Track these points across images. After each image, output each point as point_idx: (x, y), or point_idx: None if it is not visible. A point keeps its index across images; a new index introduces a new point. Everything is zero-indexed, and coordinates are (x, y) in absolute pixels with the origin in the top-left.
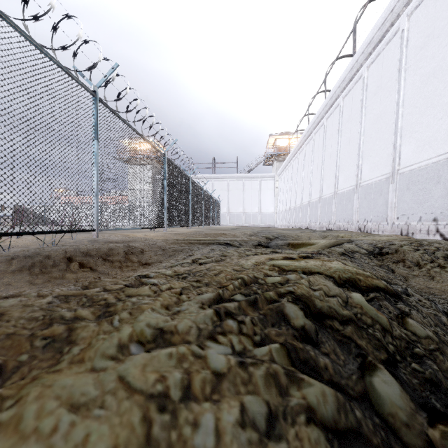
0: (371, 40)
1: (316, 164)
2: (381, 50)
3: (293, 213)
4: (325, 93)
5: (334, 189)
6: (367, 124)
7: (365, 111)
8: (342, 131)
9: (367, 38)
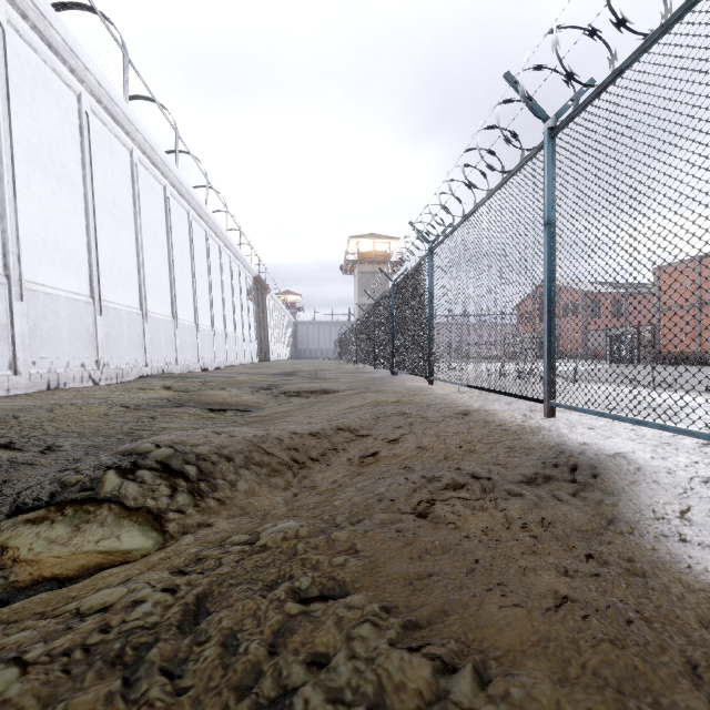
0: None
1: None
2: None
3: None
4: None
5: None
6: None
7: None
8: None
9: None
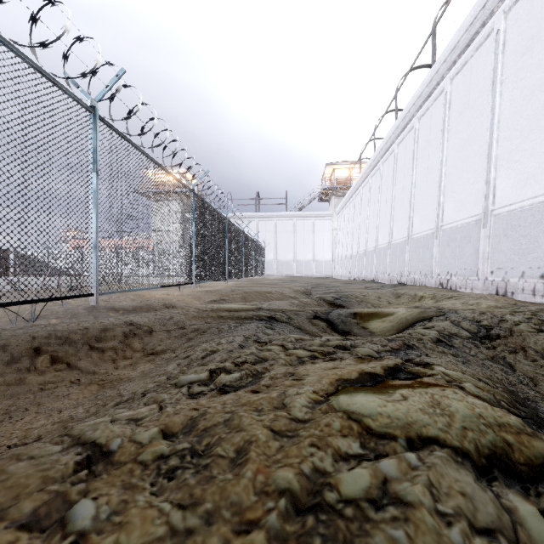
0: (456, 45)
1: (385, 200)
2: (468, 58)
3: (355, 261)
4: (396, 112)
5: (408, 233)
6: (451, 152)
7: (447, 135)
8: (418, 160)
9: (450, 43)
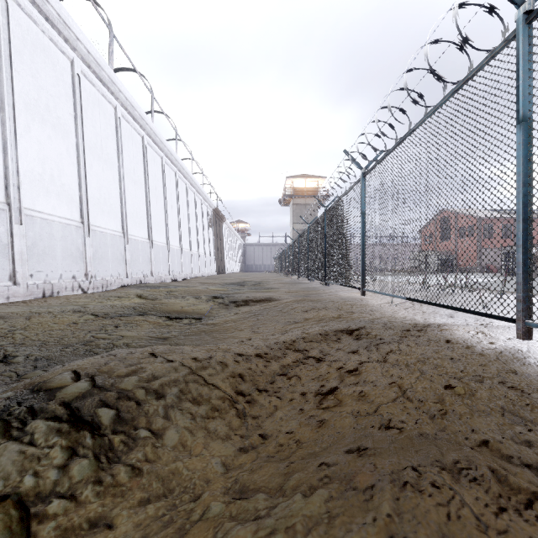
0: None
1: None
2: None
3: None
4: None
5: None
6: None
7: None
8: None
9: None
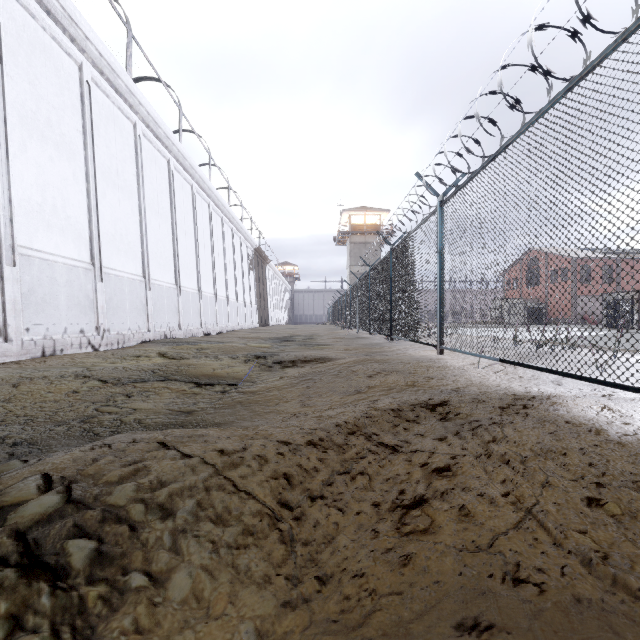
0: None
1: None
2: None
3: None
4: None
5: None
6: None
7: None
8: None
9: None
